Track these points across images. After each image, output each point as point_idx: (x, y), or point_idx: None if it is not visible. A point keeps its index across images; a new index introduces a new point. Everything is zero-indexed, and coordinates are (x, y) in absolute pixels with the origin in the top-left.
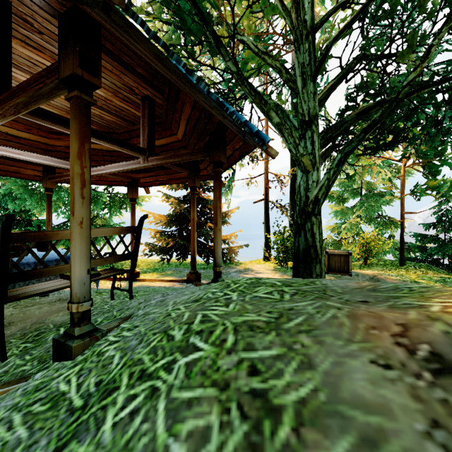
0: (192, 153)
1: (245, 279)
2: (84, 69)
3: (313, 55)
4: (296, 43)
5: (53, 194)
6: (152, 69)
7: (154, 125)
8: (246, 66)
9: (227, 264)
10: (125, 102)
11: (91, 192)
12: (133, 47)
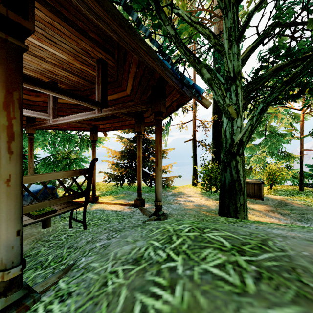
0: (137, 104)
1: (187, 229)
2: (9, 7)
3: (236, 23)
4: (224, 10)
5: (40, 136)
6: (103, 34)
7: (107, 82)
8: (181, 36)
9: (165, 188)
10: (84, 65)
11: (67, 135)
12: (81, 7)
